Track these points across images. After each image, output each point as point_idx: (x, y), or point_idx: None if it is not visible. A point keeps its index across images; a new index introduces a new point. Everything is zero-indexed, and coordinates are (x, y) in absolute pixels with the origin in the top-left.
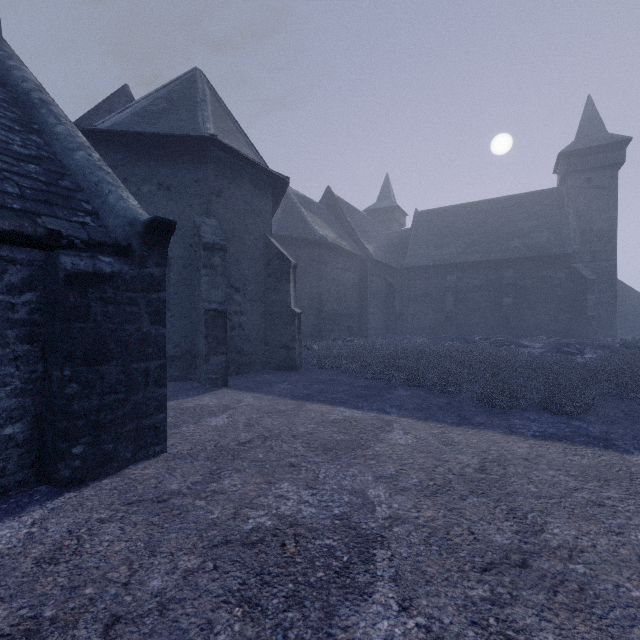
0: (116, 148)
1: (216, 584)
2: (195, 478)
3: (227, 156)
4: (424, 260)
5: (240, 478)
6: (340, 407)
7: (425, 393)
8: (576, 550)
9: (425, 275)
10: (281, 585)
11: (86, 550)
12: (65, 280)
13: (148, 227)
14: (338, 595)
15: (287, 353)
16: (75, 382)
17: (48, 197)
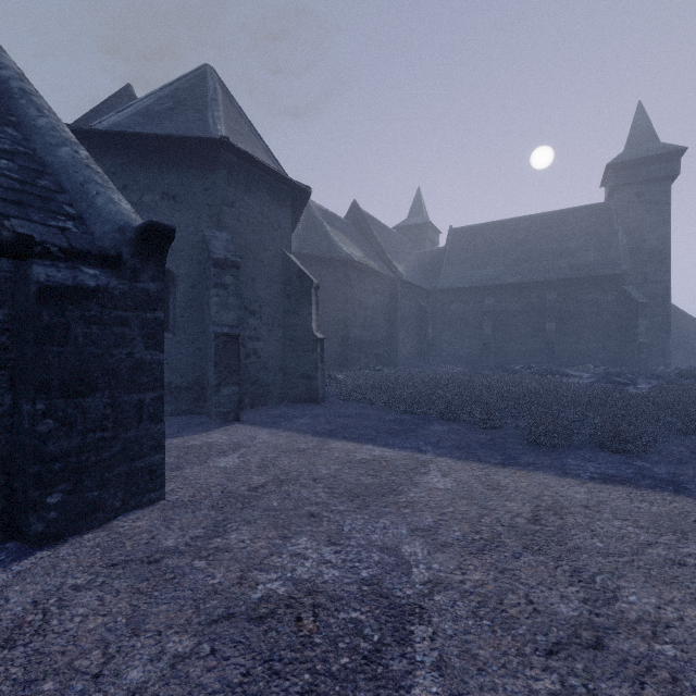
0: (114, 152)
1: (212, 675)
2: (196, 532)
3: (241, 162)
4: (459, 282)
5: (249, 531)
6: (368, 445)
7: (464, 428)
8: (660, 624)
9: (461, 298)
10: (295, 676)
11: (52, 628)
12: (37, 295)
13: (141, 234)
14: (367, 690)
15: (308, 384)
16: (50, 417)
17: (21, 197)
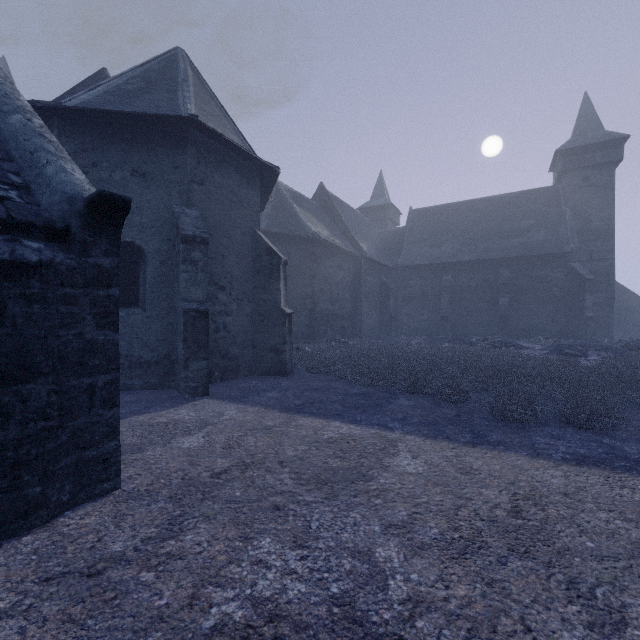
0: (84, 129)
1: None
2: (148, 531)
3: (210, 141)
4: (419, 259)
5: (208, 530)
6: (335, 421)
7: (429, 403)
8: None
9: (420, 274)
10: None
11: None
12: None
13: (91, 204)
14: None
15: (277, 357)
16: None
17: None
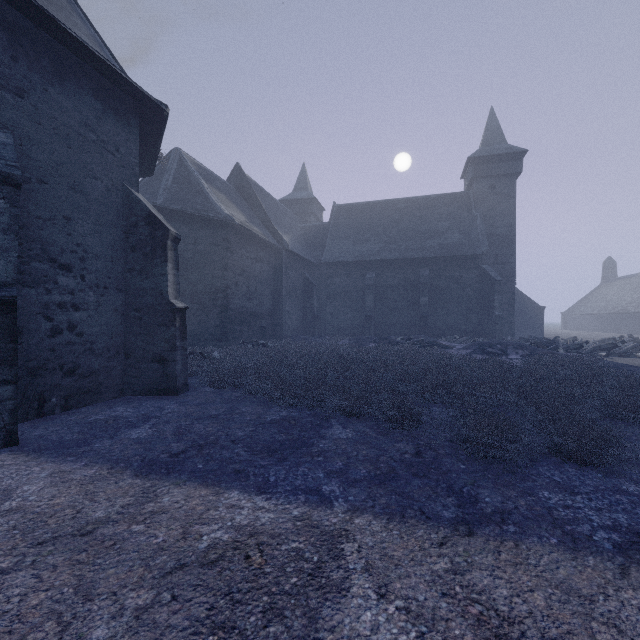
0: None
1: None
2: None
3: (41, 32)
4: (343, 256)
5: None
6: (231, 491)
7: (374, 431)
8: None
9: (344, 272)
10: None
11: None
12: None
13: None
14: None
15: (162, 369)
16: None
17: None
